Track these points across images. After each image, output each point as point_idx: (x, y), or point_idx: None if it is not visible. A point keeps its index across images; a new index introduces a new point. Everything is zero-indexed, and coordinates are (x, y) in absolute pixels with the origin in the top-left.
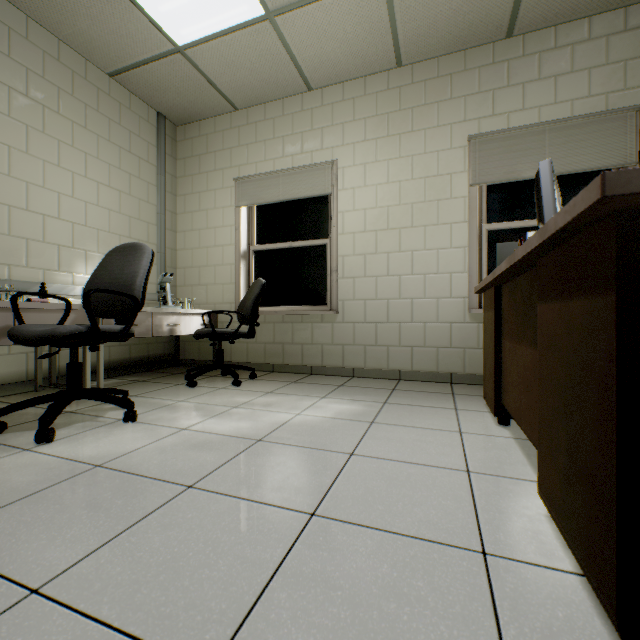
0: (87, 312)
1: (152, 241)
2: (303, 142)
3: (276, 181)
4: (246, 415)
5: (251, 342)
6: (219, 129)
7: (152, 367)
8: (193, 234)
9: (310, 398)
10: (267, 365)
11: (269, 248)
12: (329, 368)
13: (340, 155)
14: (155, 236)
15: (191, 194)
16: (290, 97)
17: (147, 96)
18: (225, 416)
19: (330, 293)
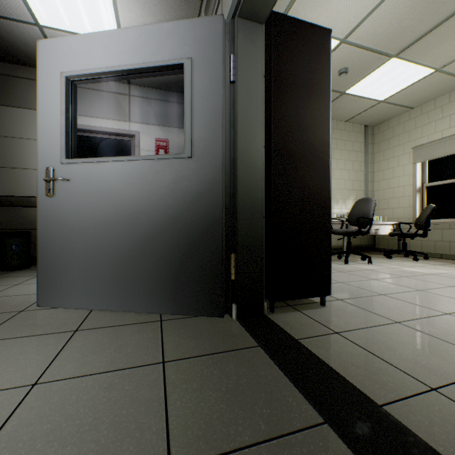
0: (357, 225)
1: (361, 189)
2: None
3: (443, 144)
4: (422, 269)
5: (423, 240)
6: (400, 122)
7: (361, 250)
8: (383, 182)
9: None
10: (436, 254)
11: (437, 184)
12: None
13: None
14: (363, 186)
15: (382, 161)
16: (454, 90)
17: (360, 122)
18: (411, 267)
19: None
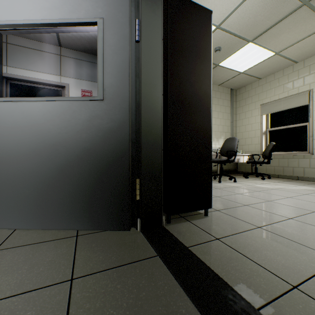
0: (227, 156)
1: (228, 132)
2: (293, 85)
3: (279, 103)
4: (268, 185)
5: (267, 166)
6: (253, 87)
7: (228, 173)
8: (242, 127)
9: (294, 185)
10: (275, 175)
11: (276, 129)
12: (307, 178)
13: (314, 86)
14: (229, 130)
15: (241, 113)
16: (286, 68)
17: (228, 86)
18: (261, 184)
19: (308, 146)
